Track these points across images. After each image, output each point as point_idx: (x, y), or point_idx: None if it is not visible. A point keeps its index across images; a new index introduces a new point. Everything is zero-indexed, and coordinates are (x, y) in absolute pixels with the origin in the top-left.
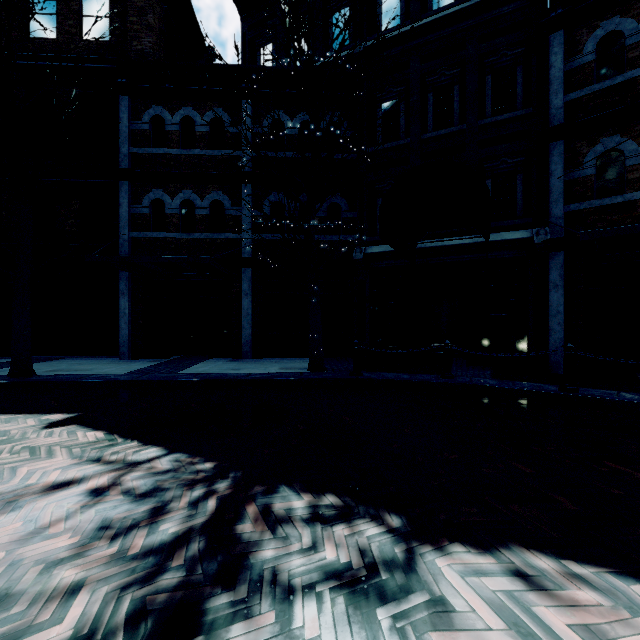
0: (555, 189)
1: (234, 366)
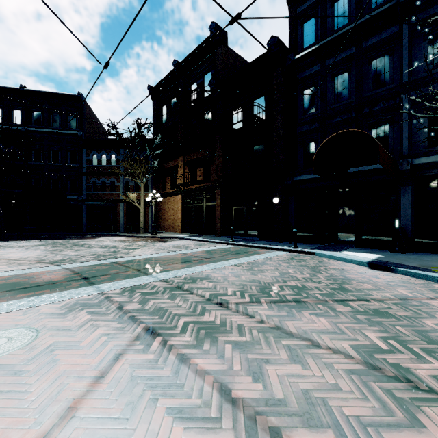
0: (84, 187)
1: None
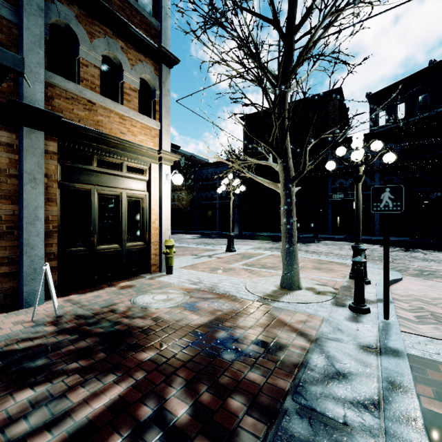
0: None
1: (376, 238)
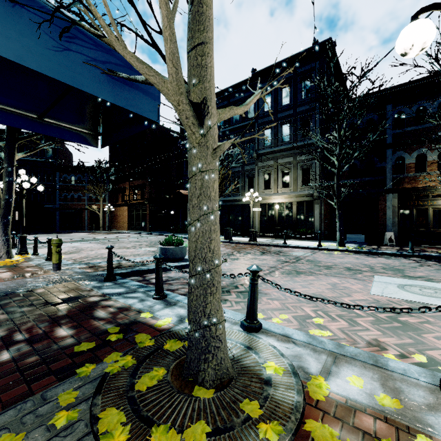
0: (57, 199)
1: None
